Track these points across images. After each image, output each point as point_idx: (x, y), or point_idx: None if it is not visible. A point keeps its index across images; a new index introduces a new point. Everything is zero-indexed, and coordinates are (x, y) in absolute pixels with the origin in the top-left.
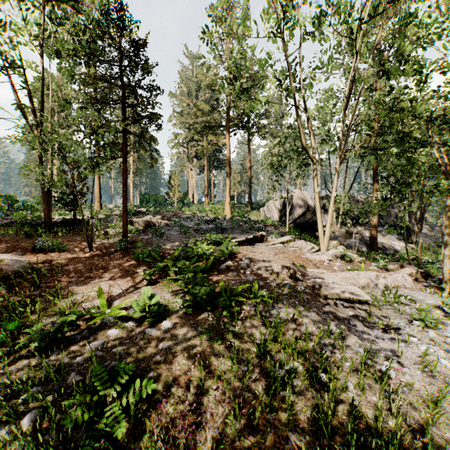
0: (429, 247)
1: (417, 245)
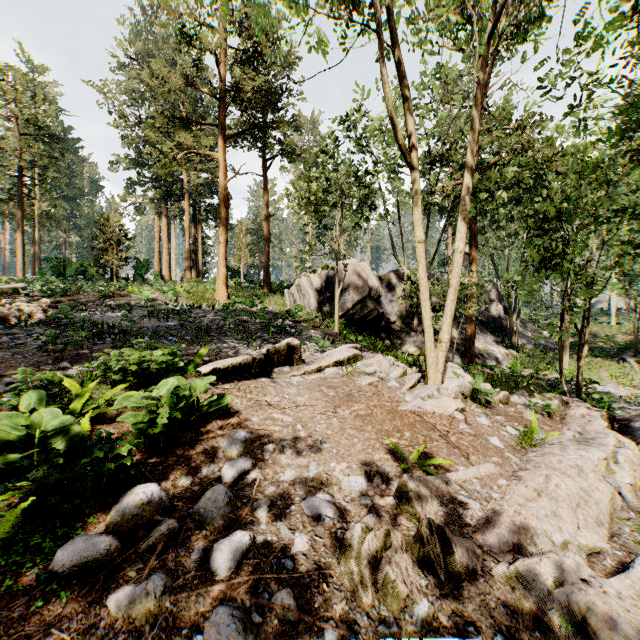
0: (534, 353)
1: (517, 351)
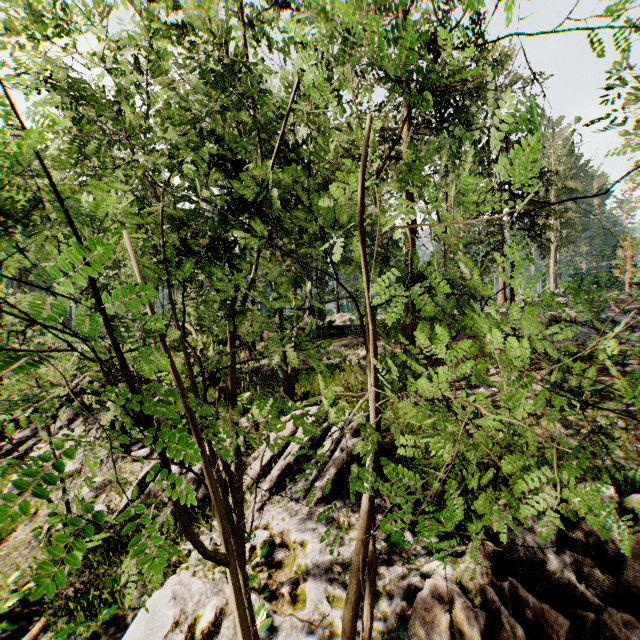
0: None
1: None
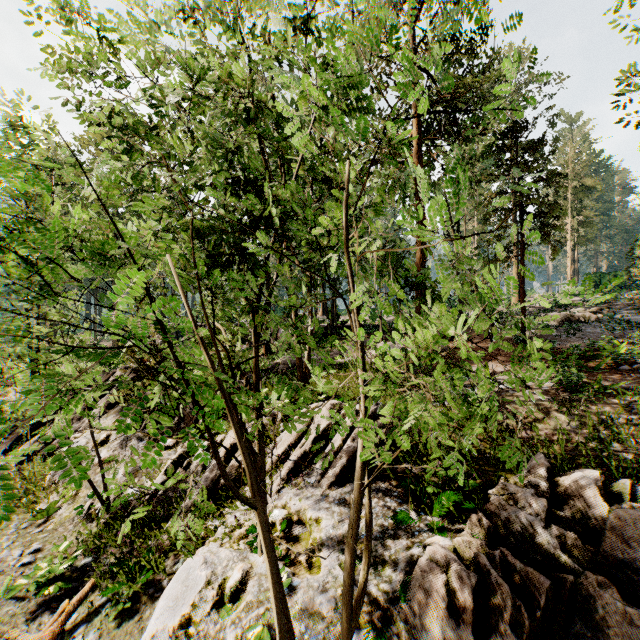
0: None
1: None
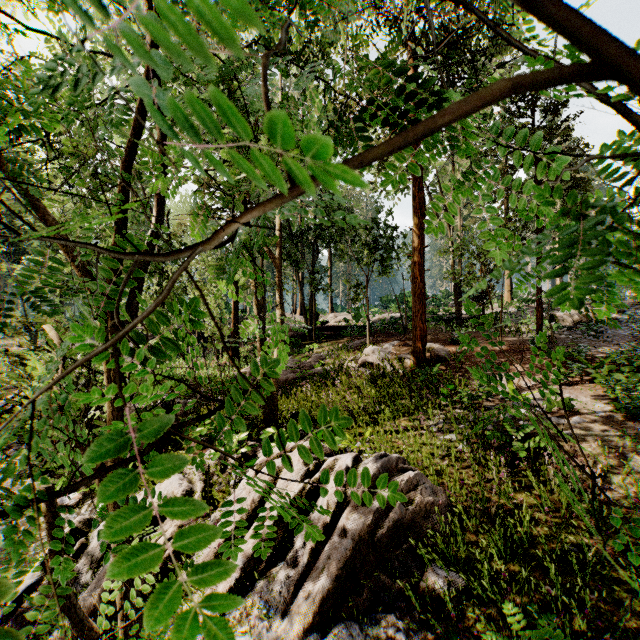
0: None
1: None
